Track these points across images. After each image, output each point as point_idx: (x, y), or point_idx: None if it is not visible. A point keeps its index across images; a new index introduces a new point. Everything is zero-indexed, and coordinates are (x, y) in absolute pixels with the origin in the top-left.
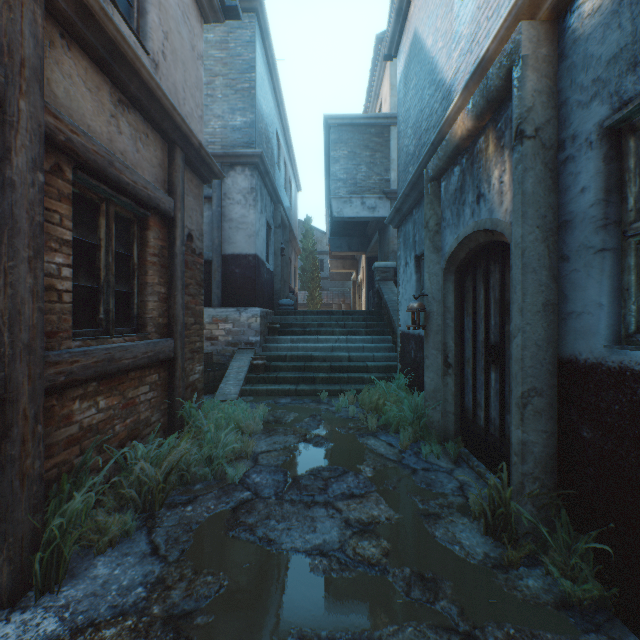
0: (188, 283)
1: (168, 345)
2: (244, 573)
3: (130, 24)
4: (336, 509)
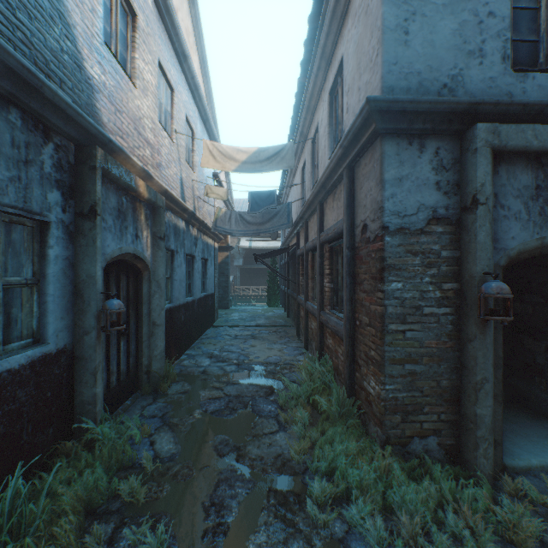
0: (363, 279)
1: (342, 329)
2: (260, 378)
3: (336, 144)
4: (226, 393)
